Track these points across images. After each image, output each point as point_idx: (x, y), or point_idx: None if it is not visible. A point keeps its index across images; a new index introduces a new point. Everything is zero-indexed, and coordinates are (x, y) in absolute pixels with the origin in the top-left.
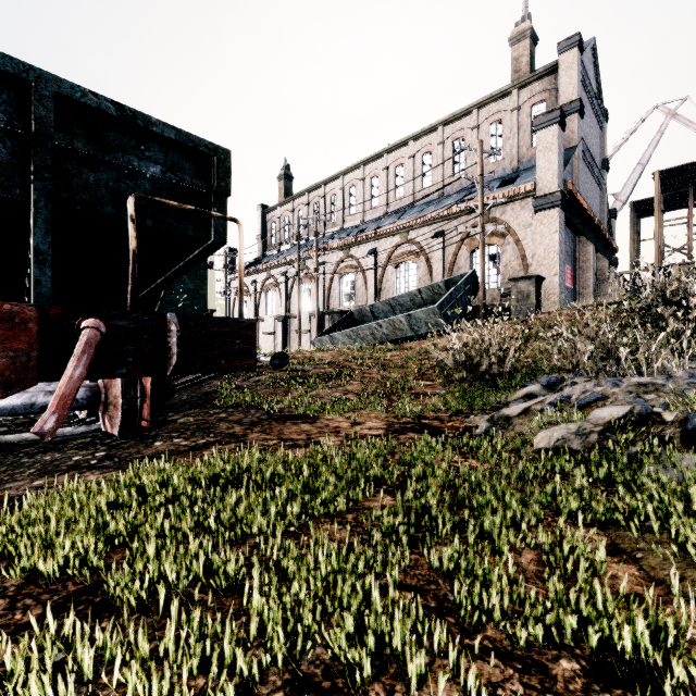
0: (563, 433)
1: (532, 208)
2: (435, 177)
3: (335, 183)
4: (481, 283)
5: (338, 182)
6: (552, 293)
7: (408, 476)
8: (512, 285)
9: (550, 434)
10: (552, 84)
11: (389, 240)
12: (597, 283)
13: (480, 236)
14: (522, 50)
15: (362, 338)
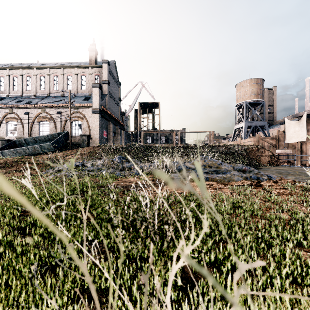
0: (53, 171)
1: (91, 111)
2: (60, 87)
3: (3, 71)
4: (70, 135)
5: (5, 71)
6: (97, 139)
7: (22, 176)
8: (81, 137)
9: (51, 171)
10: (101, 71)
11: (36, 110)
12: (115, 136)
13: (69, 121)
14: (92, 55)
15: (19, 153)
